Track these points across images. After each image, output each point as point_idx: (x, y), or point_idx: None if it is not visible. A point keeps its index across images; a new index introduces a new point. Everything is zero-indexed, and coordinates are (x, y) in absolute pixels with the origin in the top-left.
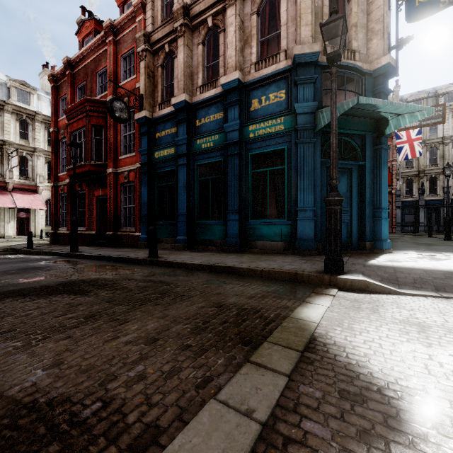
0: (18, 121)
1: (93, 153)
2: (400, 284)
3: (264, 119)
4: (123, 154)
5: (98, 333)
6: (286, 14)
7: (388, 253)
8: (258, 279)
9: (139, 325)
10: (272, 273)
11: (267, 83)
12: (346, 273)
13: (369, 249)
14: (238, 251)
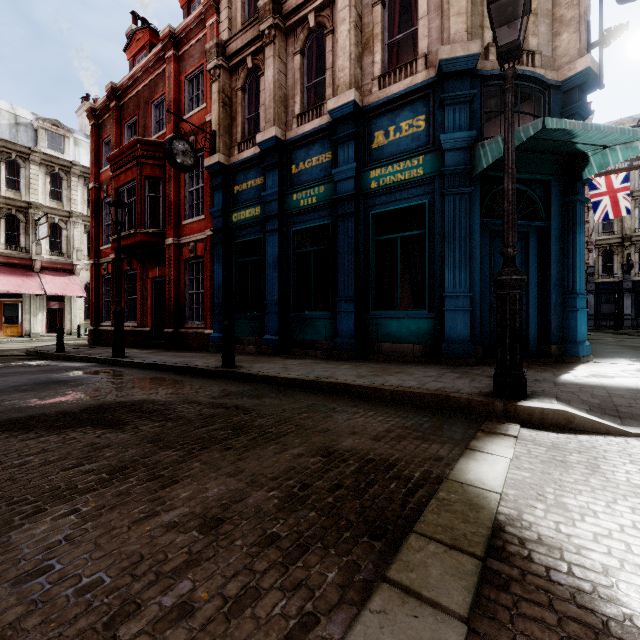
0: (49, 175)
1: (146, 216)
2: (623, 418)
3: (393, 160)
4: (188, 218)
5: (124, 505)
6: (426, 1)
7: (587, 363)
8: (387, 405)
9: (194, 490)
10: (409, 395)
11: (398, 105)
12: (529, 397)
13: (555, 356)
14: (353, 358)
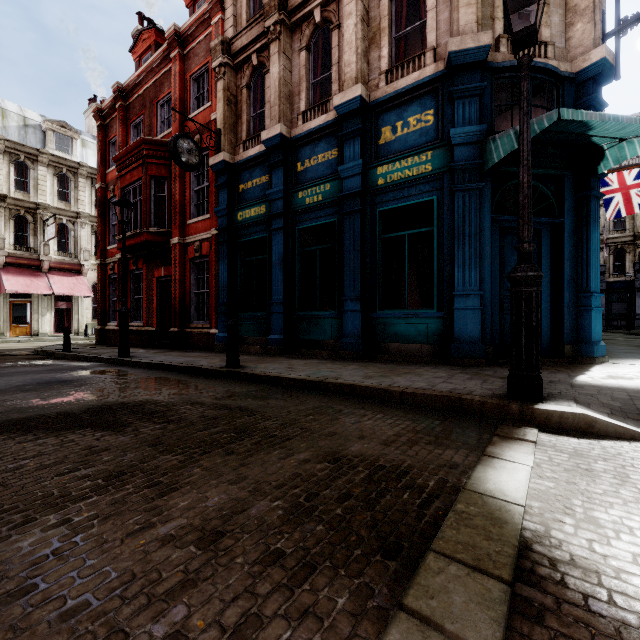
0: (57, 176)
1: (152, 216)
2: None
3: (400, 156)
4: (193, 217)
5: (118, 515)
6: None
7: (602, 364)
8: (397, 407)
9: (194, 499)
10: (418, 397)
11: (406, 100)
12: (546, 399)
13: (569, 357)
14: (360, 358)
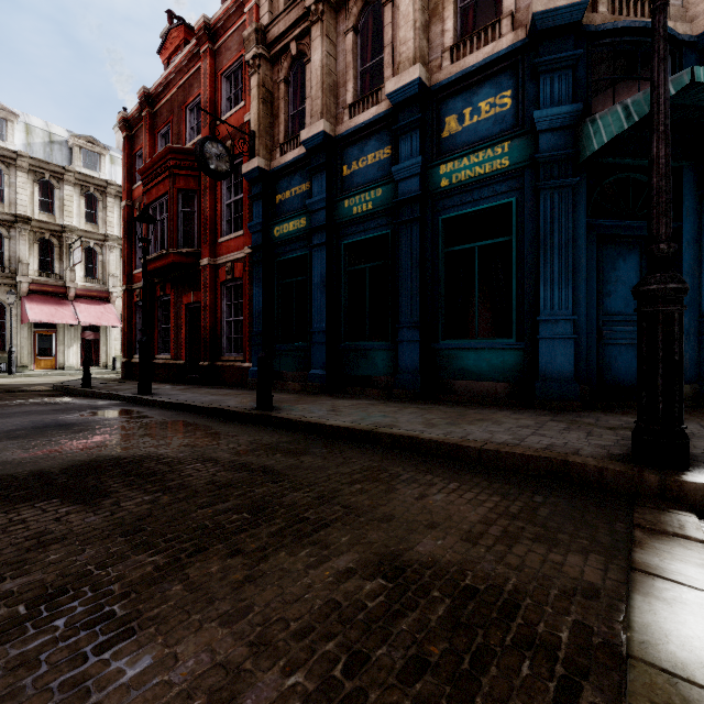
0: (83, 196)
1: (179, 234)
2: None
3: (469, 150)
4: (225, 234)
5: (10, 700)
6: None
7: None
8: (475, 471)
9: (152, 662)
10: (504, 457)
11: (476, 81)
12: (692, 465)
13: (689, 399)
14: (418, 398)
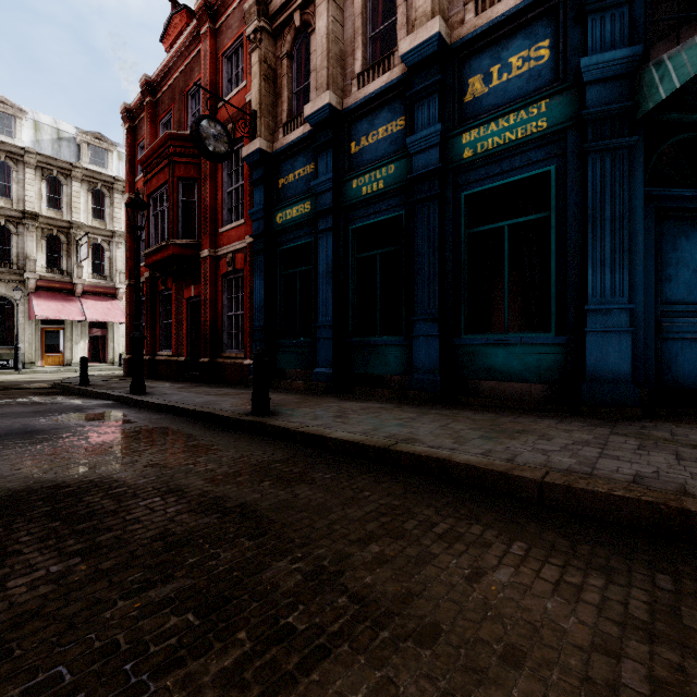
0: (91, 192)
1: (179, 225)
2: None
3: (497, 113)
4: (226, 224)
5: None
6: None
7: None
8: (539, 517)
9: None
10: (580, 496)
11: (505, 33)
12: None
13: None
14: (437, 401)
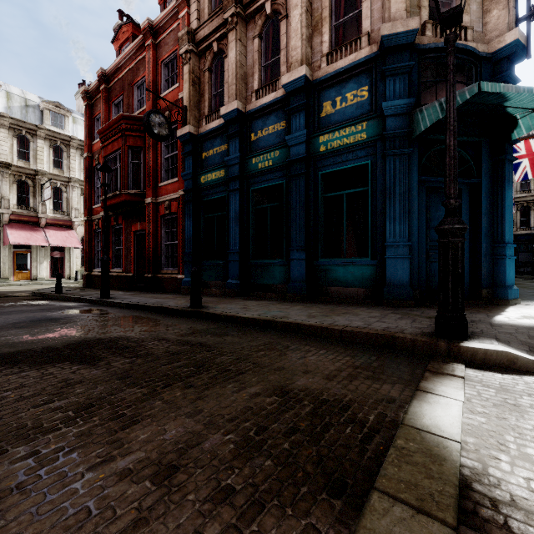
0: (52, 148)
1: (129, 180)
2: None
3: (339, 126)
4: (164, 180)
5: (82, 447)
6: None
7: (515, 305)
8: (337, 344)
9: (153, 432)
10: (356, 335)
11: (344, 78)
12: (470, 338)
13: (486, 299)
14: (304, 300)
